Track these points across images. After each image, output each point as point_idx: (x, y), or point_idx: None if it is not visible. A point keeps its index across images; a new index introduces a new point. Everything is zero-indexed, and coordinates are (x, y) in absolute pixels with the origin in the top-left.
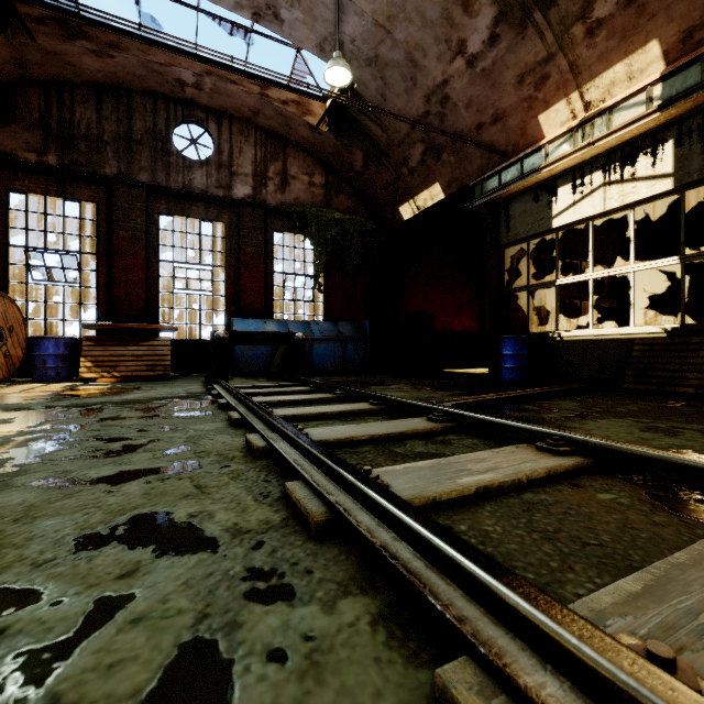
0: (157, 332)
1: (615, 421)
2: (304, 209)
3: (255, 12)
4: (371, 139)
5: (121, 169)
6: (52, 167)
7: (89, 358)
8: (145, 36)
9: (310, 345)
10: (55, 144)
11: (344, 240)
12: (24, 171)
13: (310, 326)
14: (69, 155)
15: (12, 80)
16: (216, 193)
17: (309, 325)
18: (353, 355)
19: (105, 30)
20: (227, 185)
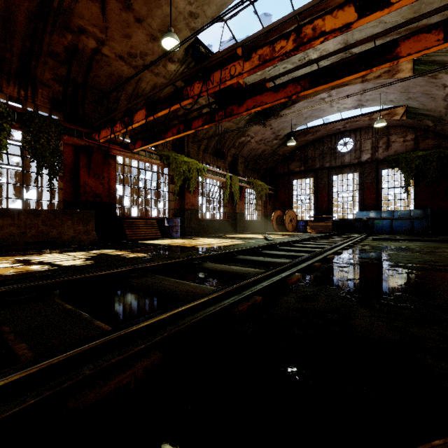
0: (332, 217)
1: (406, 243)
2: (397, 156)
3: (355, 108)
4: (429, 116)
5: (320, 164)
6: (302, 170)
7: (309, 226)
8: (325, 123)
9: (391, 222)
10: (303, 163)
11: (425, 165)
12: (296, 174)
13: (394, 213)
14: (306, 165)
15: (293, 150)
16: (354, 161)
17: (393, 212)
18: (418, 226)
19: (314, 128)
20: (358, 157)
